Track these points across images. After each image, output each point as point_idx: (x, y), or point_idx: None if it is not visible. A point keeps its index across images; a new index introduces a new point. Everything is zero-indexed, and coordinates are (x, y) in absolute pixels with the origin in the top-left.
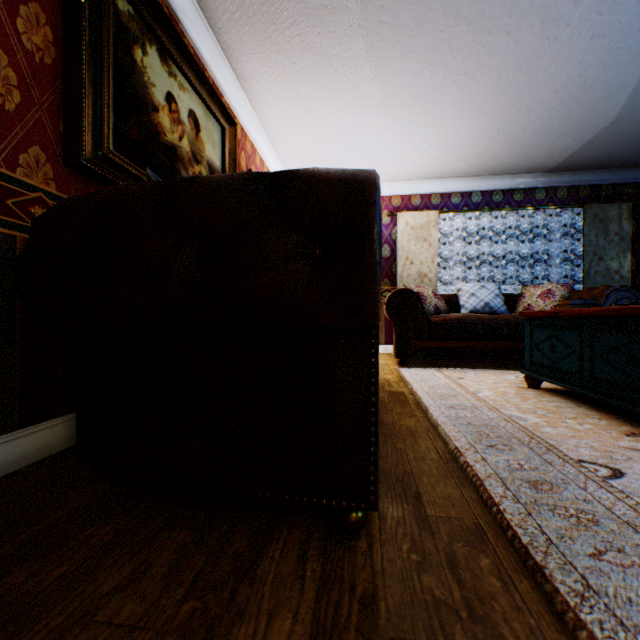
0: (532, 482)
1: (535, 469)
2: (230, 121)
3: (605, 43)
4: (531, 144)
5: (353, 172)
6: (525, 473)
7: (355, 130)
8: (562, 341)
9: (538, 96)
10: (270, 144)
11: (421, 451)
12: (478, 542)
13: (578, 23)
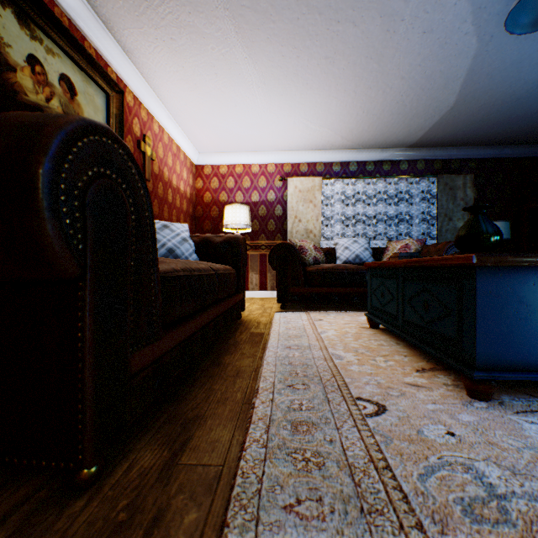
0: (298, 423)
1: (312, 408)
2: (116, 89)
3: (435, 38)
4: (392, 123)
5: (52, 117)
6: (300, 413)
7: (242, 104)
8: (387, 288)
9: (390, 81)
10: (169, 113)
11: (231, 392)
12: (203, 493)
13: (410, 19)
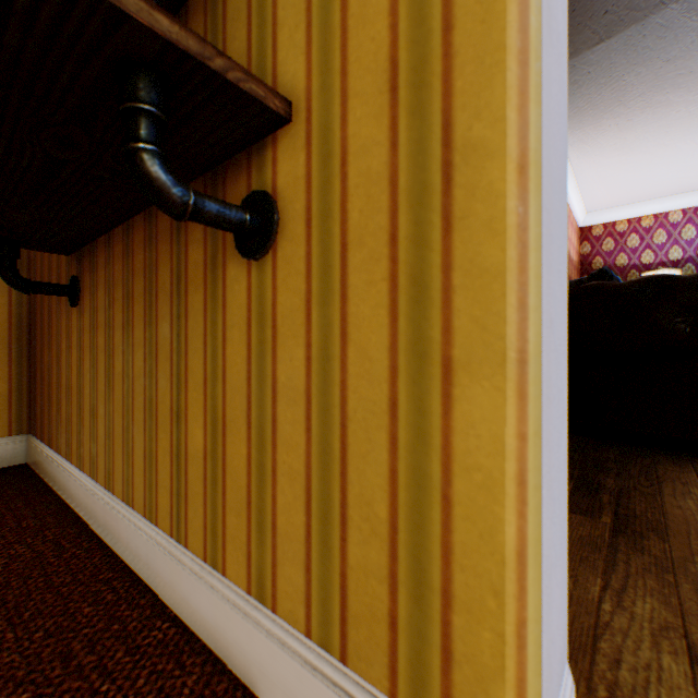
0: None
1: None
2: None
3: None
4: None
5: None
6: None
7: (686, 150)
8: None
9: None
10: (575, 184)
11: None
12: None
13: None
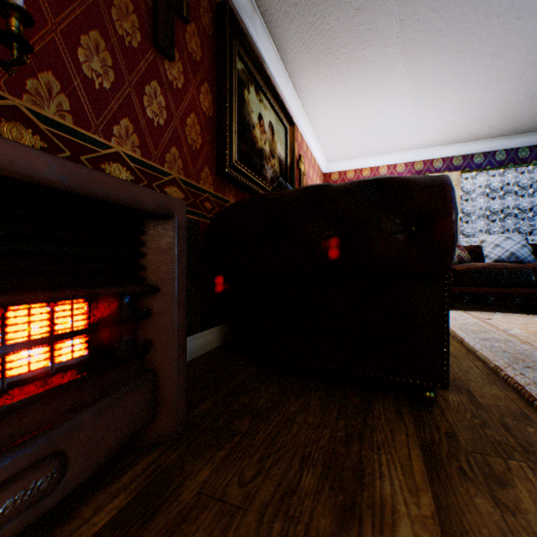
0: None
1: None
2: (290, 122)
3: None
4: None
5: (432, 178)
6: None
7: (385, 113)
8: None
9: None
10: (313, 132)
11: (464, 367)
12: (523, 419)
13: None
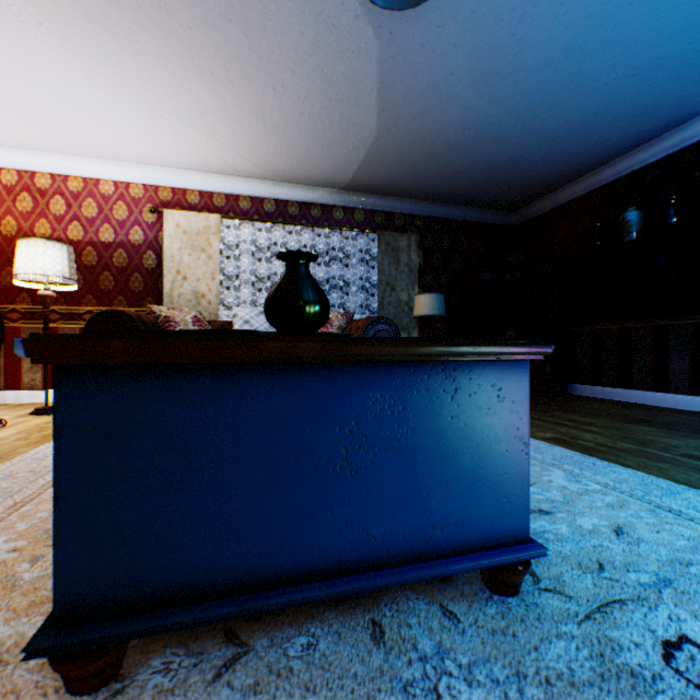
0: None
1: None
2: None
3: (316, 12)
4: (307, 147)
5: None
6: None
7: (24, 54)
8: None
9: (278, 74)
10: None
11: None
12: None
13: None
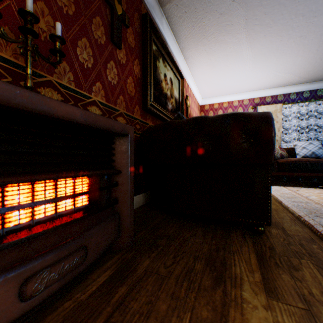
0: None
1: None
2: (181, 77)
3: None
4: None
5: (262, 113)
6: None
7: (236, 70)
8: None
9: None
10: (194, 82)
11: (281, 216)
12: (311, 242)
13: None
